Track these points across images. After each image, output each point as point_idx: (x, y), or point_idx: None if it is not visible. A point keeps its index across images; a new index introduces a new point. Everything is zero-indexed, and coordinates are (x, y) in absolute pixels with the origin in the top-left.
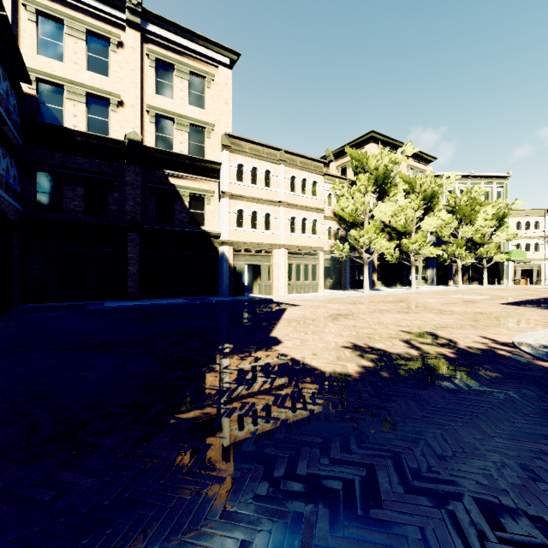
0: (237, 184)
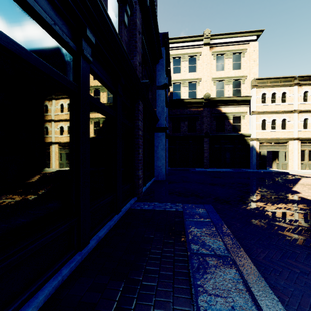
0: (261, 105)
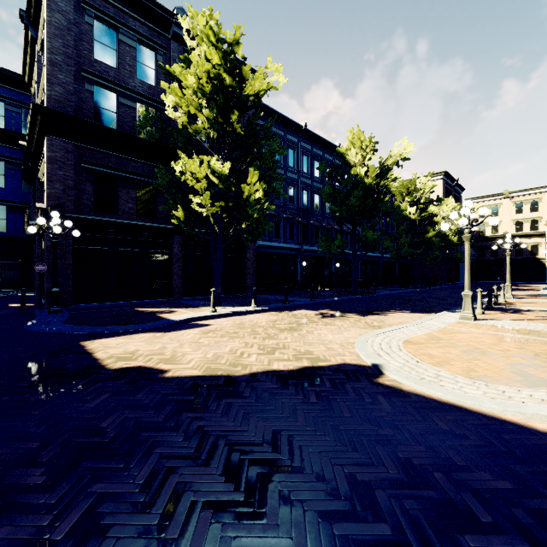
0: None
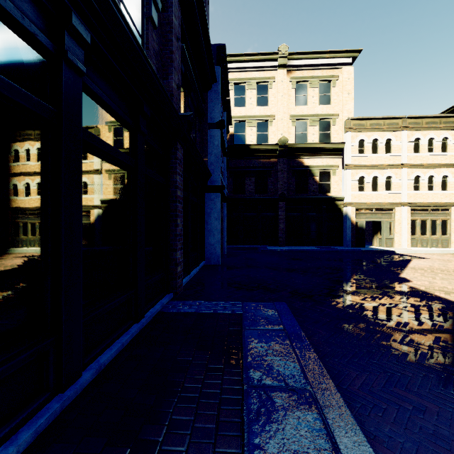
0: (358, 156)
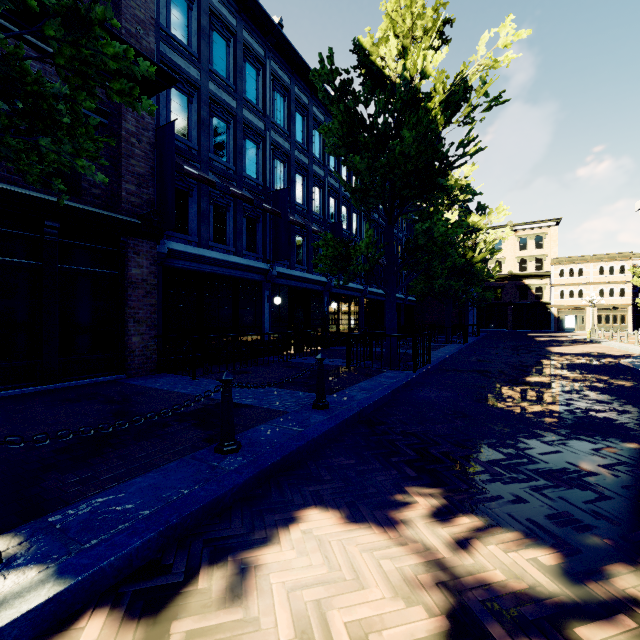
0: (560, 279)
